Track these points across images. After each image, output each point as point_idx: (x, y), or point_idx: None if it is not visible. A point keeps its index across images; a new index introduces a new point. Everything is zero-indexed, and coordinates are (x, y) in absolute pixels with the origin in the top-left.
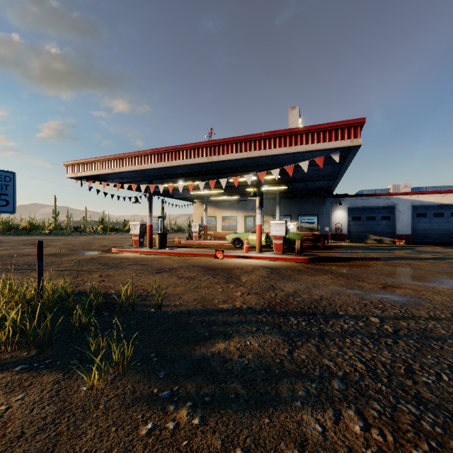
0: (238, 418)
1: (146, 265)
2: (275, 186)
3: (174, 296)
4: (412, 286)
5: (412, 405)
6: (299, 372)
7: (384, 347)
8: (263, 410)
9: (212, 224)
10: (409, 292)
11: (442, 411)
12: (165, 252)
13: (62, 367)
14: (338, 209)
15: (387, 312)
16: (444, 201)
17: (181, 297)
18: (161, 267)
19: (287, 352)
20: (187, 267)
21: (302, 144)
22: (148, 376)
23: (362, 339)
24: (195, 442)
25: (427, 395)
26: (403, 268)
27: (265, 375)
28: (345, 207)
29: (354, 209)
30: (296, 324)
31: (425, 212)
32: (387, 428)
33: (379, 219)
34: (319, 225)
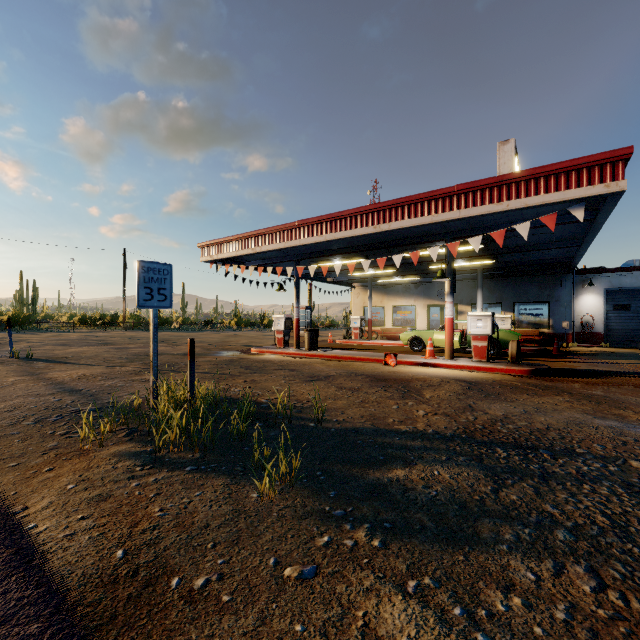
0: (426, 549)
1: (296, 371)
2: (475, 260)
3: (335, 410)
4: None
5: None
6: (507, 514)
7: None
8: (457, 547)
9: (379, 317)
10: None
11: None
12: (316, 354)
13: (228, 472)
14: (587, 293)
15: None
16: None
17: (344, 412)
18: (314, 374)
19: (491, 490)
20: (348, 376)
21: (519, 196)
22: (317, 493)
23: (611, 487)
24: (376, 561)
25: None
26: None
27: (458, 511)
28: (600, 289)
29: (618, 292)
30: (505, 458)
31: None
32: (633, 594)
33: None
34: (551, 318)
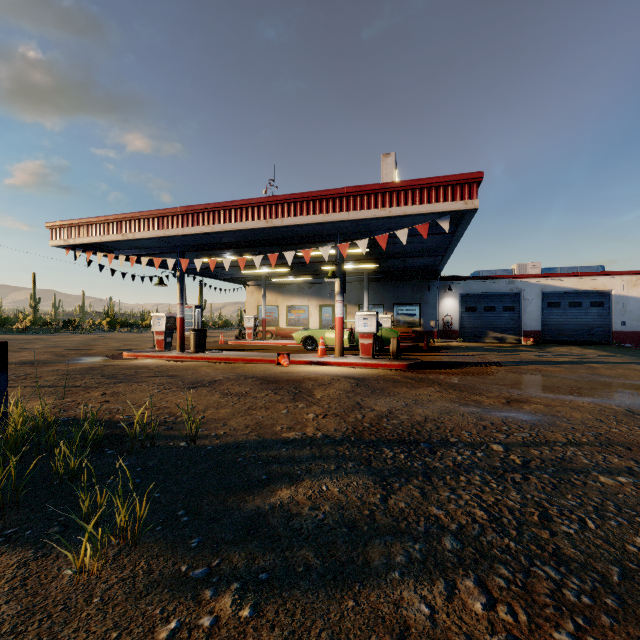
0: (309, 603)
1: (175, 377)
2: (362, 263)
3: (216, 422)
4: (544, 400)
5: (550, 567)
6: (397, 528)
7: (511, 486)
8: (346, 588)
9: (274, 317)
10: (541, 408)
11: (588, 573)
12: (204, 357)
13: (34, 538)
14: (447, 297)
15: (513, 437)
16: (582, 286)
17: (227, 423)
18: (197, 380)
19: (380, 500)
20: (237, 379)
21: (399, 205)
22: (174, 545)
23: (482, 476)
24: None
25: (570, 551)
26: (531, 376)
27: (348, 535)
28: (457, 294)
29: (469, 297)
30: (391, 458)
31: (559, 301)
32: (518, 603)
33: (500, 310)
34: (422, 318)
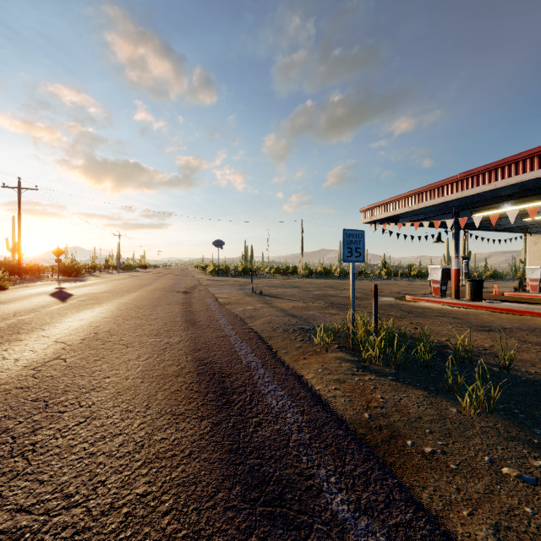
0: None
1: (460, 319)
2: None
3: (521, 361)
4: None
5: None
6: None
7: None
8: None
9: None
10: None
11: None
12: (481, 306)
13: (423, 388)
14: None
15: None
16: None
17: (534, 365)
18: (483, 324)
19: None
20: (531, 330)
21: None
22: (519, 426)
23: None
24: None
25: None
26: None
27: None
28: None
29: None
30: None
31: None
32: None
33: None
34: None
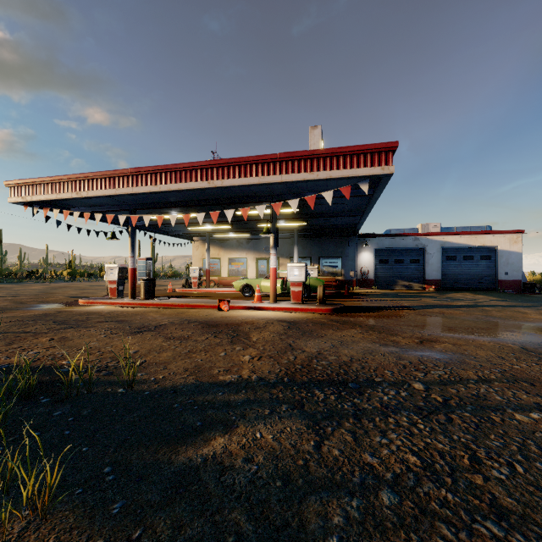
0: None
1: (124, 322)
2: (293, 222)
3: (156, 365)
4: (451, 339)
5: (491, 523)
6: (332, 480)
7: (437, 427)
8: None
9: (216, 268)
10: (449, 347)
11: (530, 527)
12: (152, 303)
13: None
14: (364, 251)
15: (431, 375)
16: (473, 243)
17: (166, 367)
18: (143, 325)
19: (314, 447)
20: (181, 324)
21: (326, 169)
22: (92, 513)
23: (409, 416)
24: None
25: (506, 501)
26: (437, 318)
27: (282, 491)
28: (372, 249)
29: (382, 251)
30: (323, 400)
31: (455, 255)
32: None
33: (407, 263)
34: (343, 269)
